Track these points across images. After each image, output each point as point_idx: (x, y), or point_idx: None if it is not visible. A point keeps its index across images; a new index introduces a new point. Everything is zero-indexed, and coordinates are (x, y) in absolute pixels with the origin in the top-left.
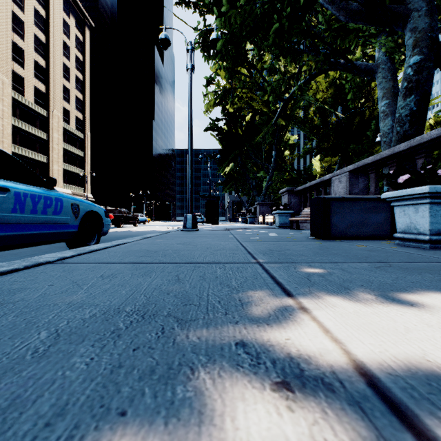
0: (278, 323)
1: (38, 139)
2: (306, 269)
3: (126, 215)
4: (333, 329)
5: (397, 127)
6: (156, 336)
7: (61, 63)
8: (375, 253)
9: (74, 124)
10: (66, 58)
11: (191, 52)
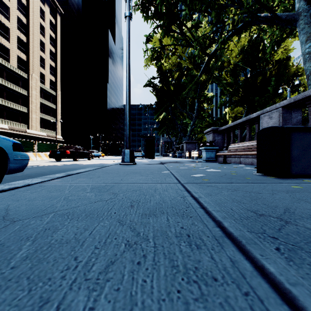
0: None
1: (20, 95)
2: None
3: (81, 151)
4: None
5: None
6: None
7: (38, 39)
8: None
9: (48, 84)
10: (42, 36)
11: (129, 1)
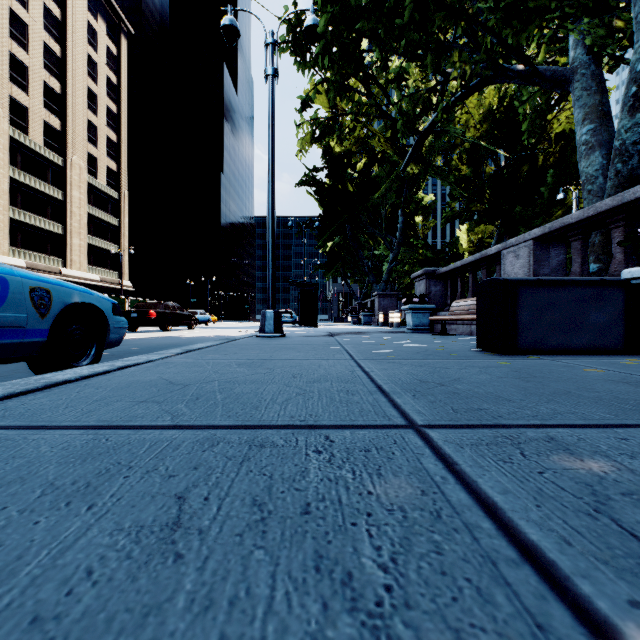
0: None
1: (49, 199)
2: (554, 455)
3: (176, 312)
4: None
5: (616, 164)
6: None
7: (85, 87)
8: None
9: (103, 177)
10: (92, 81)
11: (273, 48)
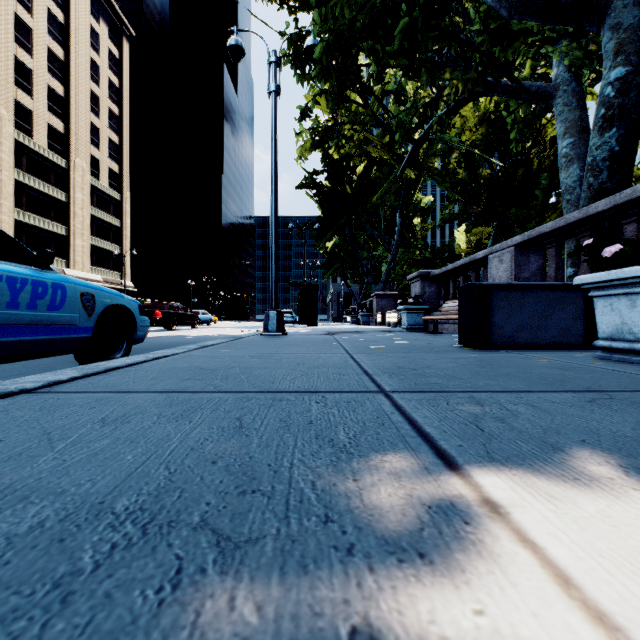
0: (445, 551)
1: (53, 201)
2: (467, 404)
3: (180, 312)
4: (577, 573)
5: (589, 178)
6: (156, 600)
7: (87, 90)
8: (573, 374)
9: (106, 179)
10: (94, 83)
11: (276, 66)
